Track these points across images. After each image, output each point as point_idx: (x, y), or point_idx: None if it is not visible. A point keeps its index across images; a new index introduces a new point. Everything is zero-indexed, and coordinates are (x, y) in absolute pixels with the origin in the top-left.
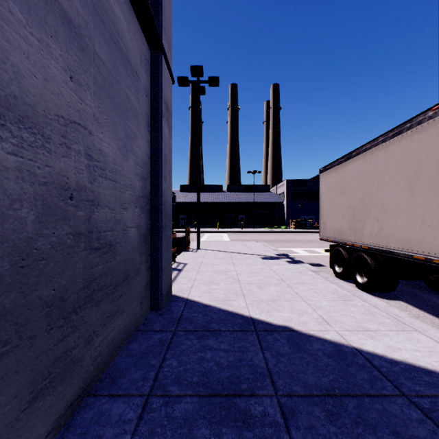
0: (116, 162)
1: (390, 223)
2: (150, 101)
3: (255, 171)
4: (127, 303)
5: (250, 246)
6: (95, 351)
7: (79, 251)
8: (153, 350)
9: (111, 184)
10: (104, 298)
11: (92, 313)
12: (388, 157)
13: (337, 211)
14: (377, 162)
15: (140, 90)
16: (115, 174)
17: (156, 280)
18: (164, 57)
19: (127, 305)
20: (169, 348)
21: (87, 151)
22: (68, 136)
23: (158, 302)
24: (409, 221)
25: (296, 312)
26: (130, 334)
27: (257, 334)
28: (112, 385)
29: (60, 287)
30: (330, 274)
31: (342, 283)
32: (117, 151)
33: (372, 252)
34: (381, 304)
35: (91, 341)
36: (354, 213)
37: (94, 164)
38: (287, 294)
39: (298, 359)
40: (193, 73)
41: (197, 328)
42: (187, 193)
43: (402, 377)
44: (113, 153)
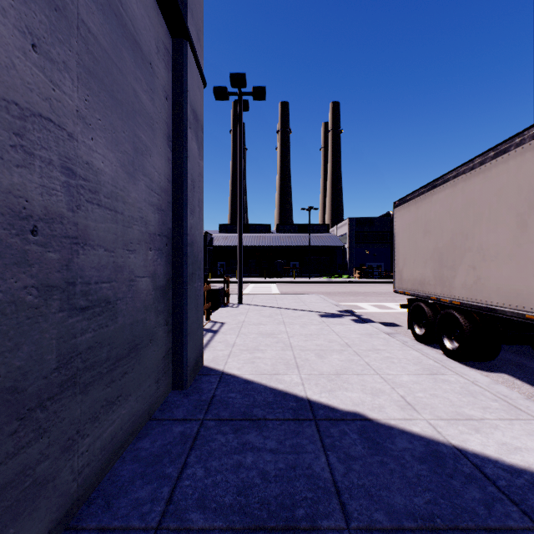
0: (116, 184)
1: (492, 272)
2: (172, 106)
3: (311, 208)
4: (136, 383)
5: (304, 300)
6: (80, 460)
7: (50, 313)
8: (170, 451)
9: (108, 214)
10: (96, 379)
11: (75, 404)
12: (489, 184)
13: (417, 256)
14: (473, 191)
15: (157, 89)
16: (115, 201)
17: (180, 348)
18: (192, 49)
19: (136, 386)
20: (193, 447)
21: (65, 163)
22: (27, 135)
23: (182, 377)
24: (520, 269)
25: (369, 391)
26: (140, 425)
27: (317, 425)
28: (104, 510)
29: (11, 371)
30: (408, 336)
31: (426, 350)
32: (119, 169)
33: (464, 309)
34: (482, 379)
35: (72, 447)
36: (440, 258)
37: (78, 184)
38: (355, 365)
39: (376, 466)
40: (234, 83)
41: (234, 415)
42: (227, 235)
43: (531, 496)
44: (112, 170)
